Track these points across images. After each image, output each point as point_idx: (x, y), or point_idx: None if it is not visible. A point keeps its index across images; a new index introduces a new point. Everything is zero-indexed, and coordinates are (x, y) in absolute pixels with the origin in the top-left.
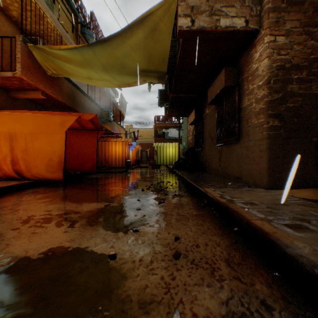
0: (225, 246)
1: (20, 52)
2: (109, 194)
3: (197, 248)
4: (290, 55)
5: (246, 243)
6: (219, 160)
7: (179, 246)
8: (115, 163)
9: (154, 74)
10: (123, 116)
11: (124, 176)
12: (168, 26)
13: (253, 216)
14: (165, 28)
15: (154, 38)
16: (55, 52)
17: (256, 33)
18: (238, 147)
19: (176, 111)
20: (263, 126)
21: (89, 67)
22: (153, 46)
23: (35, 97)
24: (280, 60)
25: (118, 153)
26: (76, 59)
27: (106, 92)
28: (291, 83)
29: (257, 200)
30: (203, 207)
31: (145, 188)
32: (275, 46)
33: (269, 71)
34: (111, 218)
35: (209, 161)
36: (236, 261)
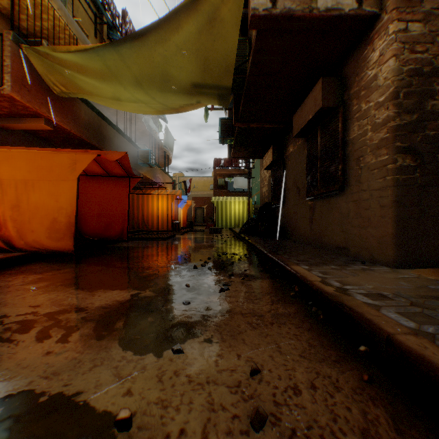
0: (351, 390)
1: (10, 58)
2: (142, 274)
3: (297, 396)
4: (430, 53)
5: (389, 383)
6: (311, 221)
7: (260, 389)
8: (156, 226)
9: (213, 91)
10: (169, 158)
11: (169, 244)
12: (234, 12)
13: (394, 324)
14: (230, 15)
15: (212, 33)
16: (62, 58)
17: (374, 19)
18: (342, 202)
19: (245, 150)
20: (386, 167)
21: (115, 81)
22: (211, 46)
23: (36, 128)
24: (414, 61)
25: (161, 211)
26: (94, 67)
27: (144, 123)
28: (433, 98)
29: (387, 289)
30: (294, 299)
31: (199, 264)
32: (405, 39)
33: (397, 78)
34: (137, 321)
35: (295, 222)
36: (384, 436)
